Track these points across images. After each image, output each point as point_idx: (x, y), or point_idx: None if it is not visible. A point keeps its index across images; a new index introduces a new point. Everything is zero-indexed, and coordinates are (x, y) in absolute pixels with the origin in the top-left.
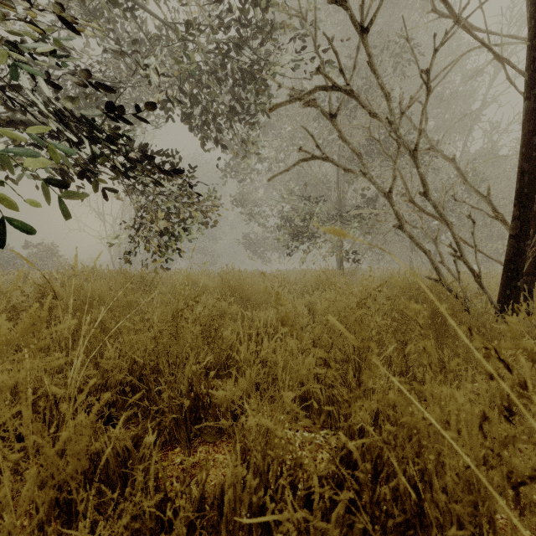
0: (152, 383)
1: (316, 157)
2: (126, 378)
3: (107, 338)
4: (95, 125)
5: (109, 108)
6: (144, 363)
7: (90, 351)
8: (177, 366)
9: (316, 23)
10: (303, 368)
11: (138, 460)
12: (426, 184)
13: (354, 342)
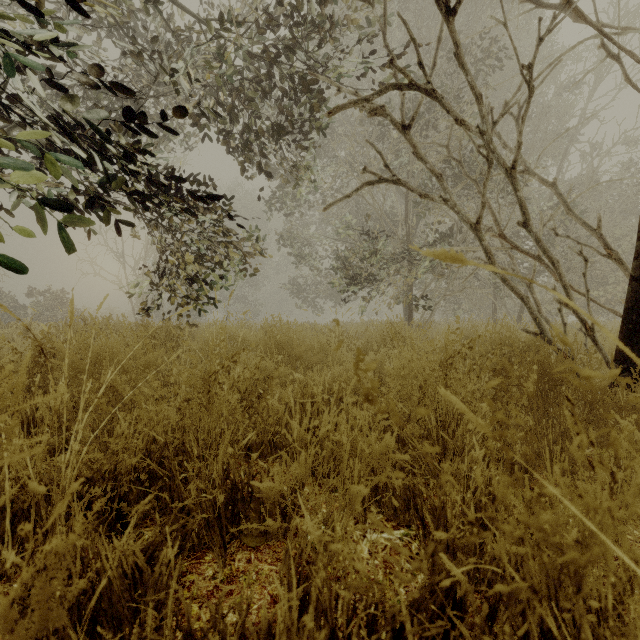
0: (175, 468)
1: (384, 180)
2: (142, 463)
3: (120, 408)
4: (107, 138)
5: (124, 117)
6: (165, 443)
7: (97, 425)
8: (208, 445)
9: (385, 8)
10: (377, 451)
11: (153, 582)
12: (527, 212)
13: (483, 429)
